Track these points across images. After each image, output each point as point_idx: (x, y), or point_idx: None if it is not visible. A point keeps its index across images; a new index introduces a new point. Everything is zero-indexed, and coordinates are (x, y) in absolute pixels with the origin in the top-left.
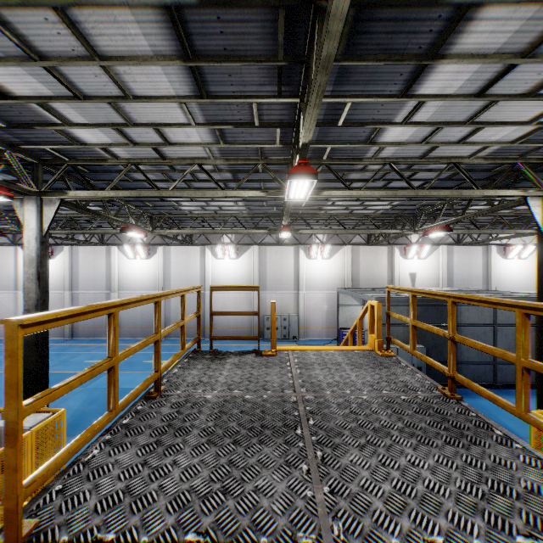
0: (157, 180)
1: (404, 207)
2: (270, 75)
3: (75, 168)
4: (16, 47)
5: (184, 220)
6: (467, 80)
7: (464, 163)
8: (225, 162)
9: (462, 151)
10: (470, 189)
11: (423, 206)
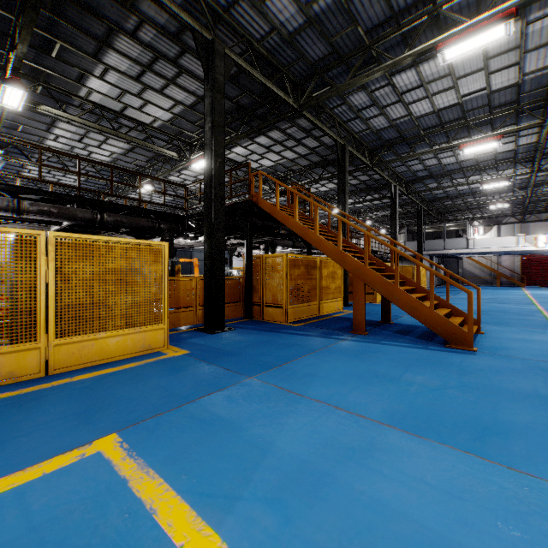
0: (47, 160)
1: (170, 203)
2: (147, 159)
3: (20, 148)
4: (81, 133)
5: (2, 180)
6: (192, 174)
7: (193, 191)
8: (106, 168)
9: (192, 187)
10: (195, 200)
11: (179, 205)
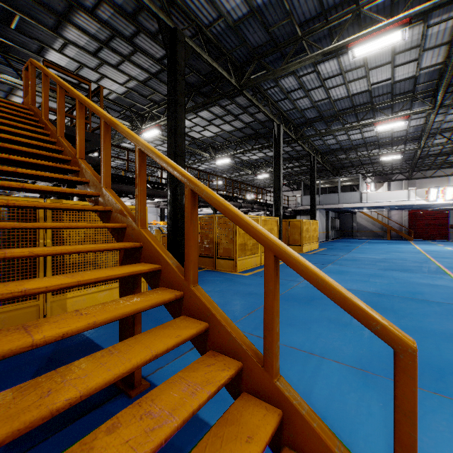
0: None
1: None
2: None
3: None
4: None
5: None
6: None
7: None
8: None
9: None
10: None
11: None
